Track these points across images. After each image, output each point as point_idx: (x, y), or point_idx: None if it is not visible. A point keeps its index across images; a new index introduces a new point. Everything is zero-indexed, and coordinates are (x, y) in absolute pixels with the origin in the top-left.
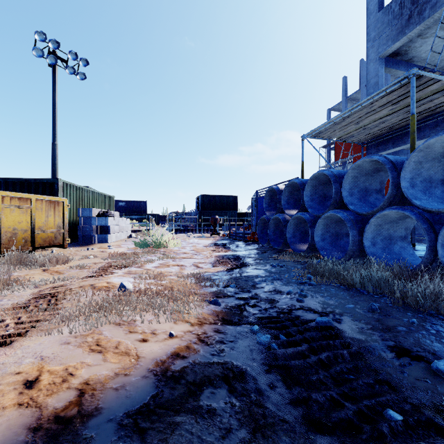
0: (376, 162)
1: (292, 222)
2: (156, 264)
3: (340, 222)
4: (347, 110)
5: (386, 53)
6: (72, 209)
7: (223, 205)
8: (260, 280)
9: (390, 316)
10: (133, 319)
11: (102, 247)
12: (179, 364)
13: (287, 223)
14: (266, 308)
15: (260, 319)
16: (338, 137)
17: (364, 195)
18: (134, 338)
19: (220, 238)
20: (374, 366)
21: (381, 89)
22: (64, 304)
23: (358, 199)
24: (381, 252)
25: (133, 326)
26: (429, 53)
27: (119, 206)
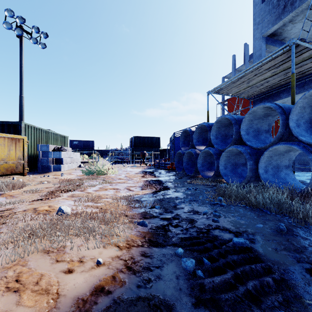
0: (267, 109)
1: (201, 155)
2: (96, 188)
3: (238, 155)
4: (242, 72)
5: (267, 33)
6: (33, 145)
7: (149, 144)
8: (180, 201)
9: (297, 236)
10: (63, 245)
11: (56, 174)
12: (102, 303)
13: (198, 156)
14: (186, 228)
15: (182, 239)
16: (233, 93)
17: (257, 134)
18: (59, 268)
19: (147, 167)
20: (301, 294)
21: (268, 55)
22: (2, 229)
23: (252, 137)
24: (271, 177)
25: (62, 253)
26: (296, 34)
27: (74, 144)
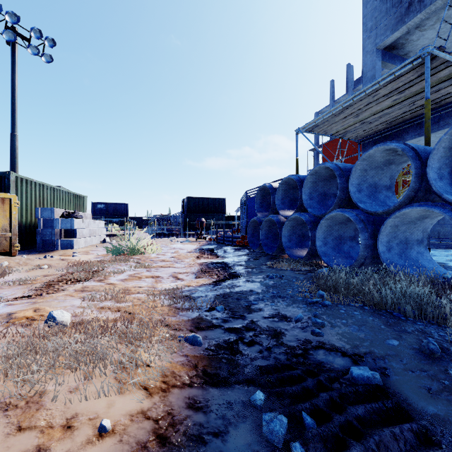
0: (389, 152)
1: (288, 224)
2: (124, 276)
3: (344, 223)
4: (349, 99)
5: (383, 44)
6: (29, 209)
7: (210, 208)
8: (256, 298)
9: None
10: (41, 390)
11: (65, 254)
12: None
13: (282, 225)
14: (269, 347)
15: (262, 370)
16: (334, 132)
17: (373, 191)
18: (19, 448)
19: (207, 243)
20: None
21: (389, 72)
22: None
23: (367, 196)
24: (397, 258)
25: (33, 410)
26: None
27: (98, 208)
